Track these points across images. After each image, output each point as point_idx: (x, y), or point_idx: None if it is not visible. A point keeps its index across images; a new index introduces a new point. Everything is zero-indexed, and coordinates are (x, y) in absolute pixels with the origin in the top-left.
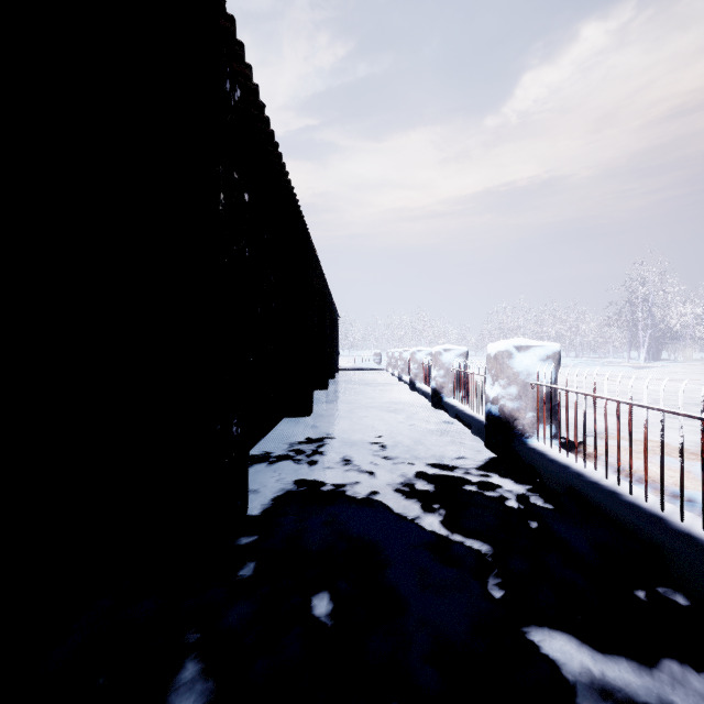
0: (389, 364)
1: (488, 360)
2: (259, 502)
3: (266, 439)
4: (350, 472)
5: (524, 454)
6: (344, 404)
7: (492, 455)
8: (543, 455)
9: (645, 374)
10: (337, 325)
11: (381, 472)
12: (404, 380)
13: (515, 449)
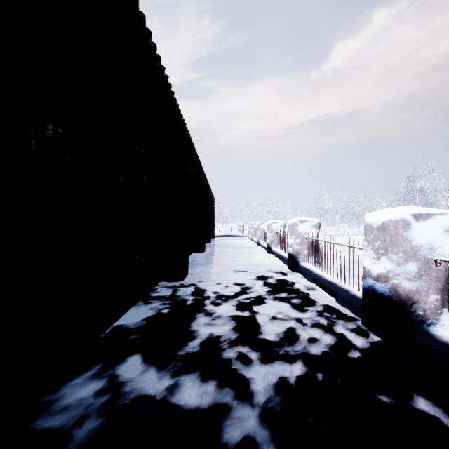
0: (250, 232)
1: (368, 230)
2: None
3: (132, 311)
4: (212, 380)
5: (436, 352)
6: (216, 266)
7: (378, 341)
8: None
9: None
10: (213, 205)
11: (253, 378)
12: (261, 244)
13: (415, 339)
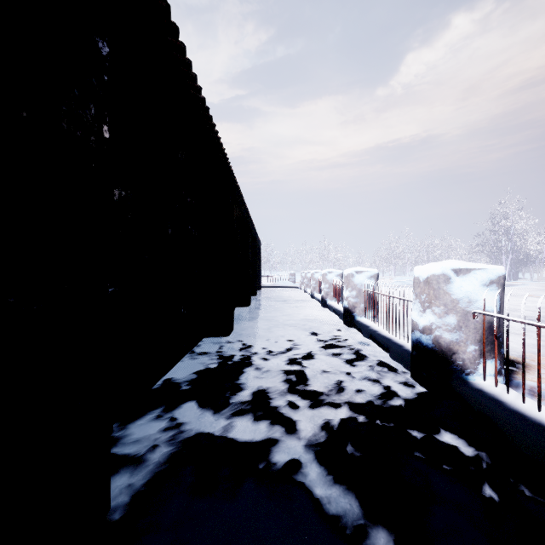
0: (303, 283)
1: (416, 284)
2: (133, 486)
3: (179, 365)
4: (263, 421)
5: (469, 398)
6: (263, 321)
7: (423, 391)
8: (500, 403)
9: (514, 291)
10: (259, 250)
11: (300, 420)
12: (315, 297)
13: (454, 387)
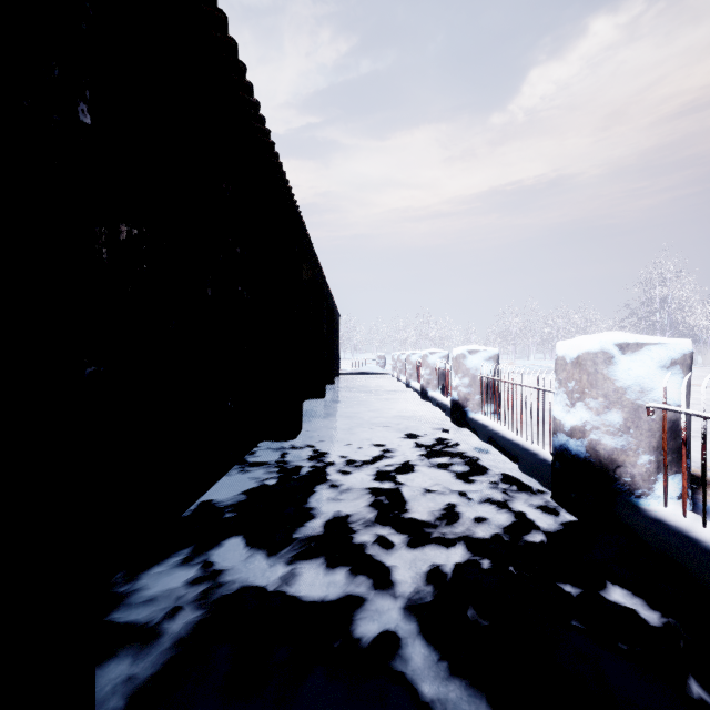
0: (395, 368)
1: (560, 366)
2: (134, 680)
3: (223, 482)
4: (341, 567)
5: (645, 532)
6: (343, 419)
7: (572, 521)
8: (694, 542)
9: None
10: (337, 325)
11: (395, 566)
12: (412, 386)
13: (619, 516)
